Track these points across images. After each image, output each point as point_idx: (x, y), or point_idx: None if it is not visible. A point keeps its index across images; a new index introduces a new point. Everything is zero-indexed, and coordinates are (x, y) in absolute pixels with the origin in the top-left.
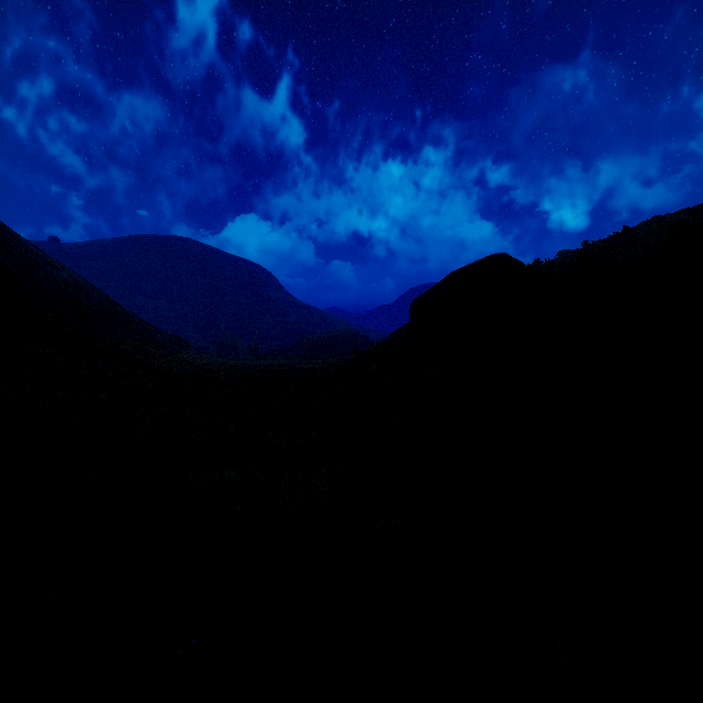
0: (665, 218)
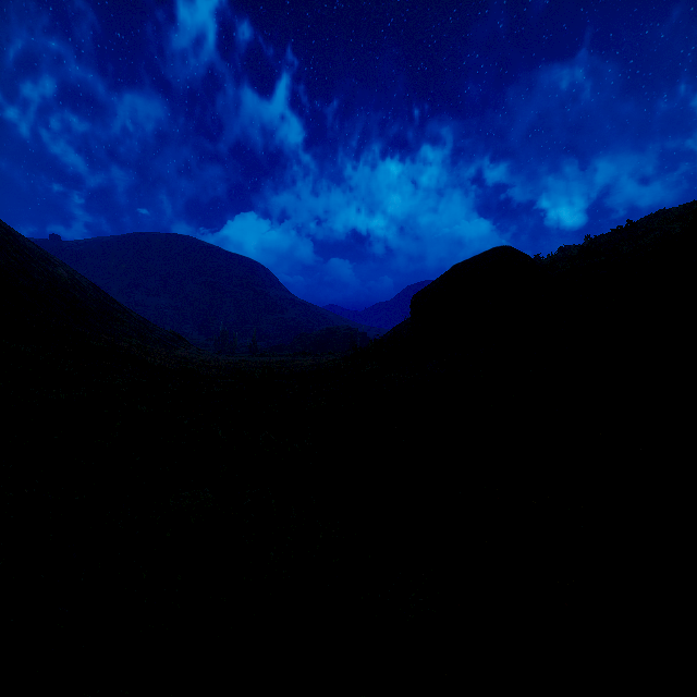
0: (670, 211)
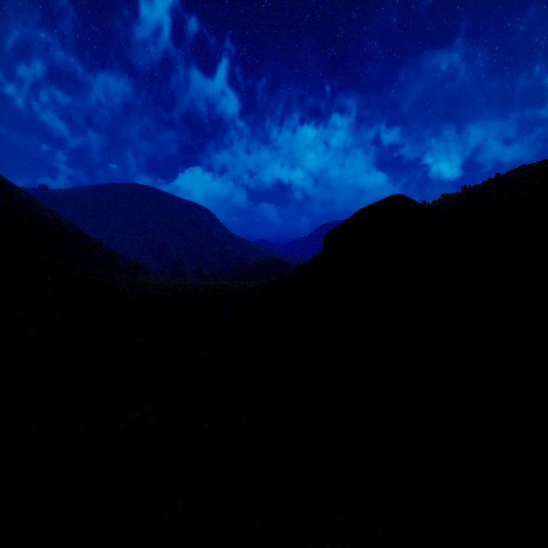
0: (530, 166)
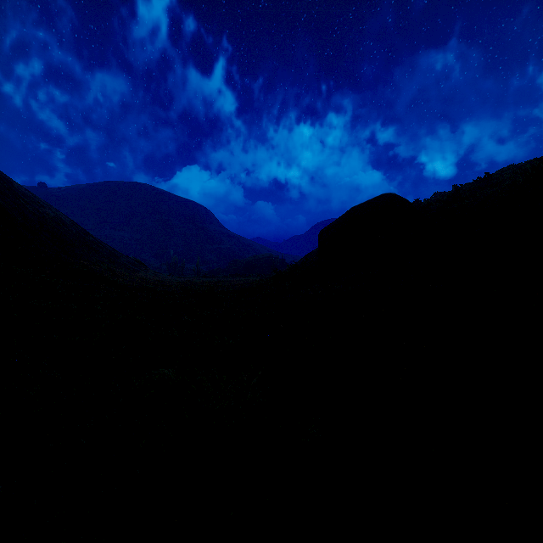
0: (518, 166)
